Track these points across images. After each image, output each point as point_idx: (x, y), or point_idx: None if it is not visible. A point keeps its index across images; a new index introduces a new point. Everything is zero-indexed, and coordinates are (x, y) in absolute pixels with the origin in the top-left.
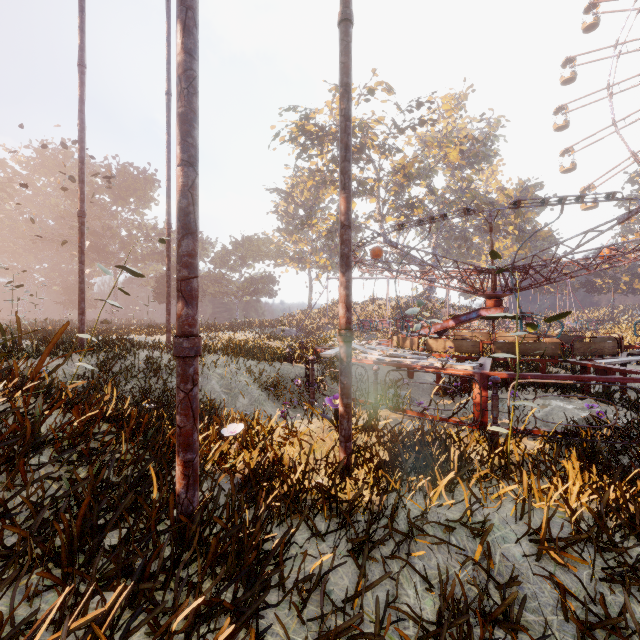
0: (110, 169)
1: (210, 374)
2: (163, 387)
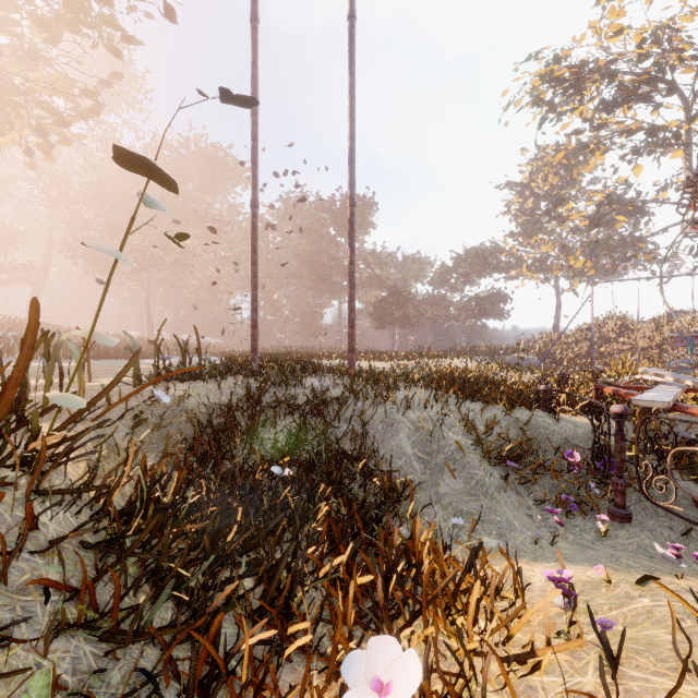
0: (334, 202)
1: (398, 420)
2: (320, 435)
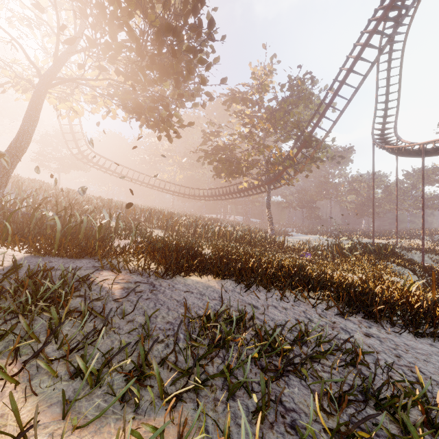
0: None
1: (414, 256)
2: None
